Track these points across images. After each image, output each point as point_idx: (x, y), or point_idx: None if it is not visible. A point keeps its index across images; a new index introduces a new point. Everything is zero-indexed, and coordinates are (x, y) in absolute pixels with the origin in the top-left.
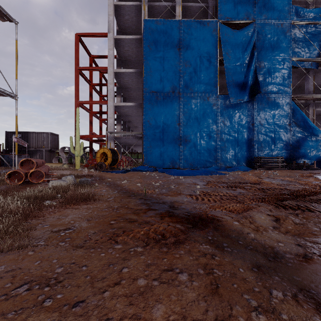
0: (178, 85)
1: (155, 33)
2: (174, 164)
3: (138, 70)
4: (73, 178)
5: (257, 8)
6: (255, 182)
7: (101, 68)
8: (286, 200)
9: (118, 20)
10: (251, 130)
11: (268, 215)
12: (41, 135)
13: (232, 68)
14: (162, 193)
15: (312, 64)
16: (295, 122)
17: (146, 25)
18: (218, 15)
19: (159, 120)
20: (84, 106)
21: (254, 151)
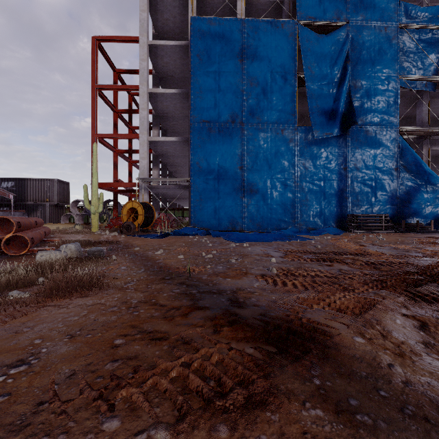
0: (241, 111)
1: (207, 37)
2: (234, 224)
3: (183, 91)
4: (78, 247)
5: (351, 4)
6: (357, 252)
7: (130, 87)
8: (420, 285)
9: (155, 20)
10: (343, 177)
11: (404, 316)
12: (44, 183)
13: (316, 89)
14: (218, 273)
15: (427, 85)
16: (404, 165)
17: (194, 25)
18: (297, 13)
19: (213, 161)
20: (105, 141)
21: (347, 207)
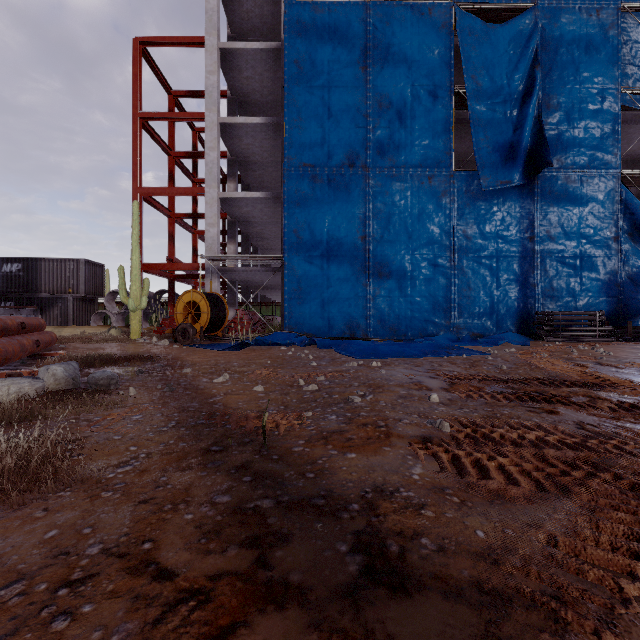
0: (363, 149)
1: (310, 32)
2: (353, 328)
3: (272, 120)
4: (71, 370)
5: None
6: (584, 379)
7: (191, 115)
8: None
9: (230, 13)
10: (528, 252)
11: None
12: (66, 265)
13: (485, 111)
14: (327, 435)
15: None
16: (628, 232)
17: (290, 14)
18: None
19: (320, 228)
20: (155, 200)
21: (534, 299)
